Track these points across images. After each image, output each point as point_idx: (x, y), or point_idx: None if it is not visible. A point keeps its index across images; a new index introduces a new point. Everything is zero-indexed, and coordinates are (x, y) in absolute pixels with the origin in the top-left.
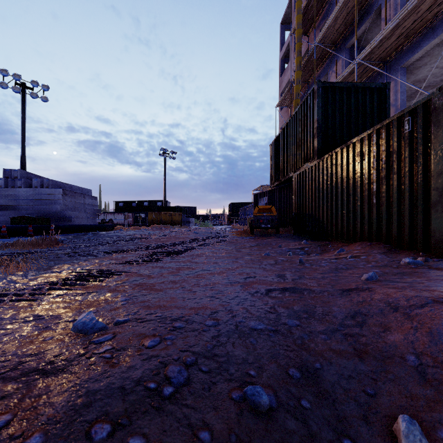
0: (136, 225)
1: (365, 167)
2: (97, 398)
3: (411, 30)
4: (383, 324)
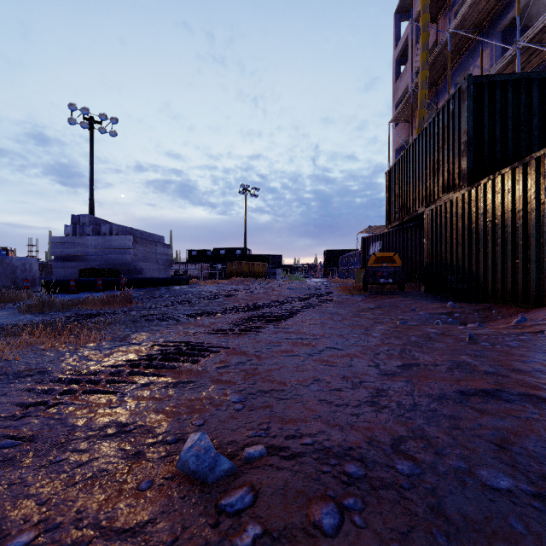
0: (211, 277)
1: None
2: None
3: None
4: None
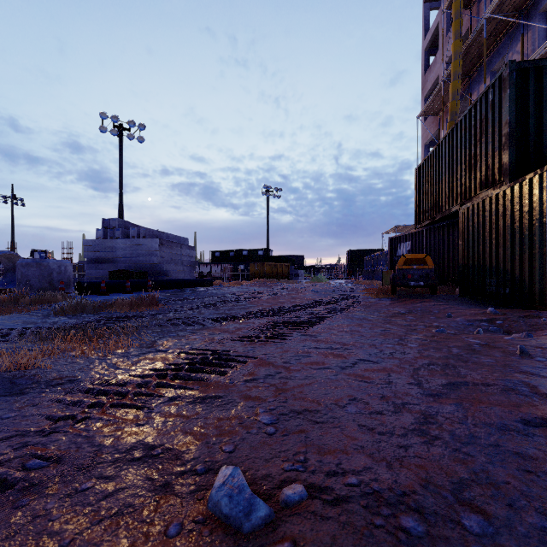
0: (234, 278)
1: None
2: None
3: None
4: None
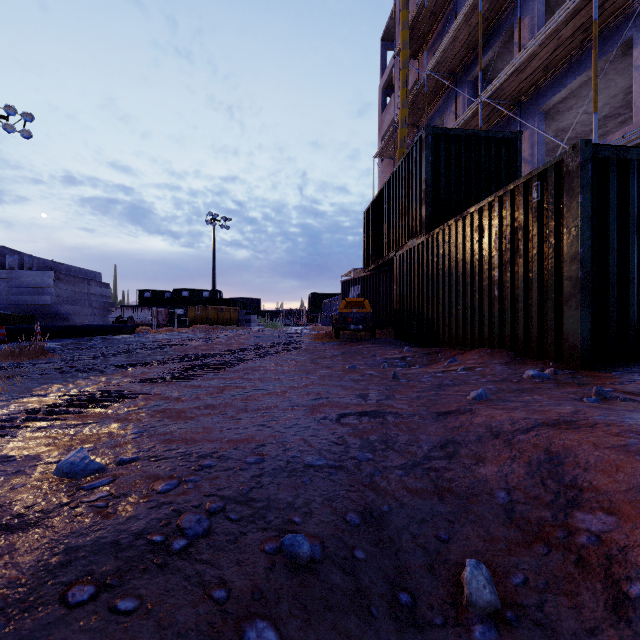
0: (170, 325)
1: (485, 247)
2: (79, 555)
3: (551, 62)
4: (478, 455)
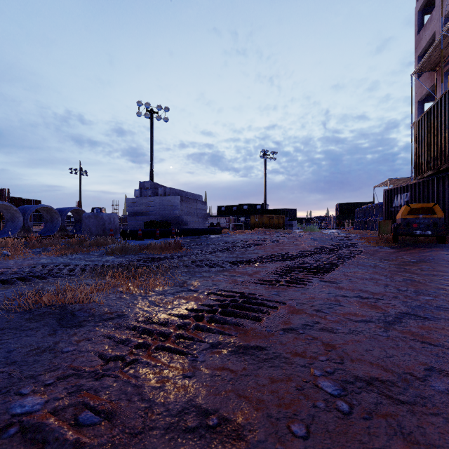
0: (236, 228)
1: None
2: None
3: None
4: None
